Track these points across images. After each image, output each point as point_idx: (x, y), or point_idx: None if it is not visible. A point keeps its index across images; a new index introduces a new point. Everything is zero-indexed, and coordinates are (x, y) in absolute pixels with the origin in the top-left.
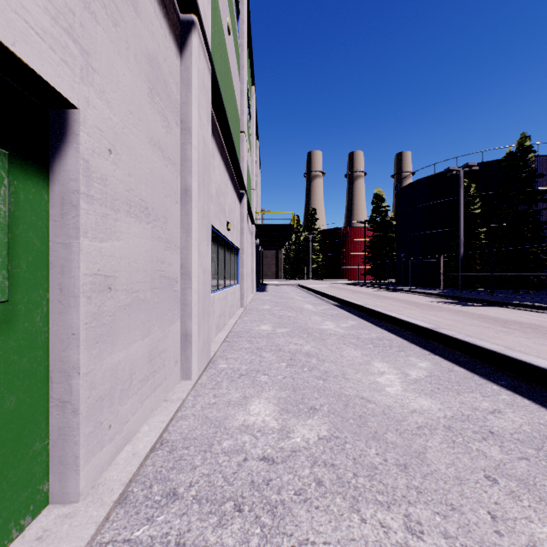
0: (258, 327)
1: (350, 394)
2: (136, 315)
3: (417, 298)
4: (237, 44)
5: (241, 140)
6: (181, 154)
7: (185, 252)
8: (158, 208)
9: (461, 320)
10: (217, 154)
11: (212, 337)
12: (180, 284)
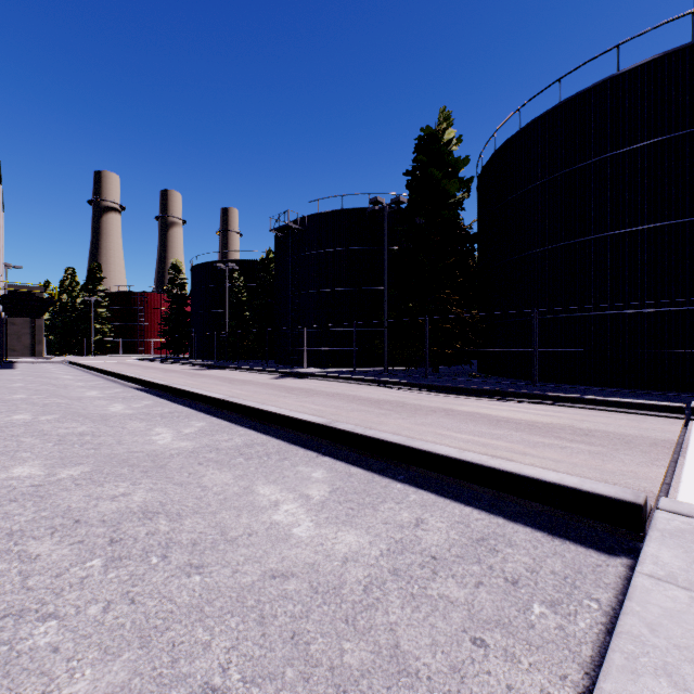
0: (12, 385)
1: (65, 395)
2: None
3: (180, 368)
4: None
5: None
6: None
7: None
8: None
9: (176, 375)
10: None
11: None
12: None
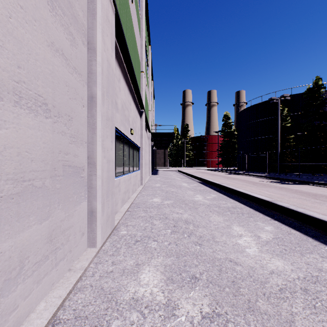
0: (151, 200)
1: (221, 257)
2: (29, 202)
3: (252, 179)
4: (138, 13)
5: (141, 77)
6: (88, 68)
7: (91, 146)
8: (61, 107)
9: (286, 194)
10: (122, 80)
11: (118, 208)
12: (87, 171)
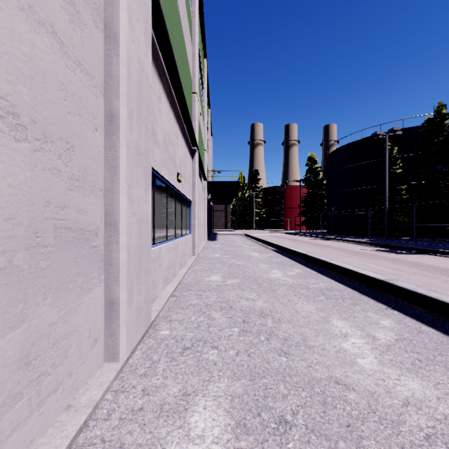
0: (208, 278)
1: (322, 376)
2: None
3: (350, 246)
4: (189, 7)
5: (193, 100)
6: (105, 69)
7: (109, 196)
8: (50, 125)
9: (402, 268)
10: (165, 99)
11: (158, 292)
12: (104, 237)
